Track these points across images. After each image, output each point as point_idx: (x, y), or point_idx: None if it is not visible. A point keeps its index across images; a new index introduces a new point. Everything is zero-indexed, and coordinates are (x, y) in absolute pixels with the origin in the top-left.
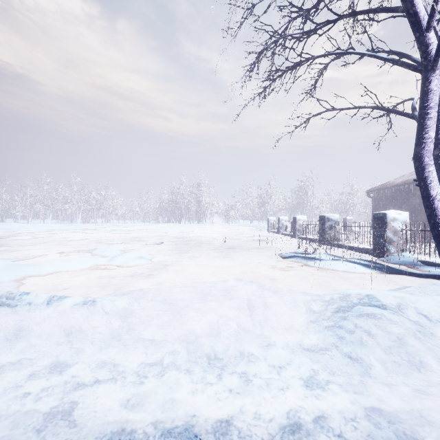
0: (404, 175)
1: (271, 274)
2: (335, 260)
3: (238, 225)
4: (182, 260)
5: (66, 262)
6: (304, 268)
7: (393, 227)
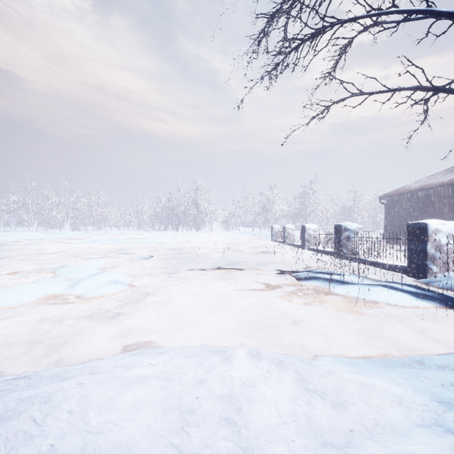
0: (420, 180)
1: (290, 309)
2: (371, 285)
3: (239, 233)
4: (170, 283)
5: (4, 292)
6: (332, 297)
7: (436, 241)
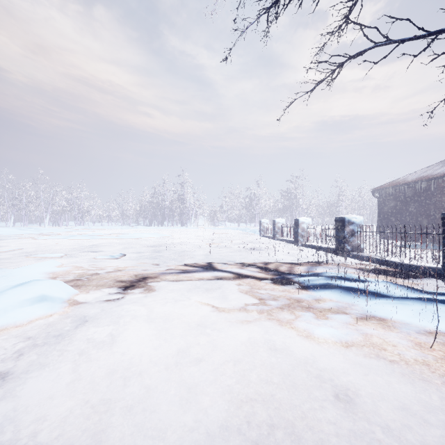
0: (415, 172)
1: (315, 353)
2: (423, 302)
3: (225, 228)
4: (130, 297)
5: None
6: (371, 323)
7: None
